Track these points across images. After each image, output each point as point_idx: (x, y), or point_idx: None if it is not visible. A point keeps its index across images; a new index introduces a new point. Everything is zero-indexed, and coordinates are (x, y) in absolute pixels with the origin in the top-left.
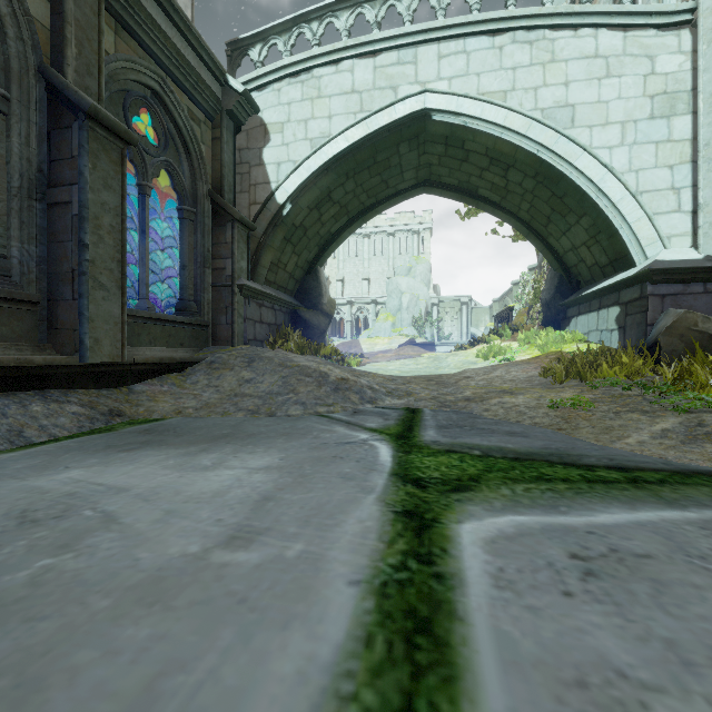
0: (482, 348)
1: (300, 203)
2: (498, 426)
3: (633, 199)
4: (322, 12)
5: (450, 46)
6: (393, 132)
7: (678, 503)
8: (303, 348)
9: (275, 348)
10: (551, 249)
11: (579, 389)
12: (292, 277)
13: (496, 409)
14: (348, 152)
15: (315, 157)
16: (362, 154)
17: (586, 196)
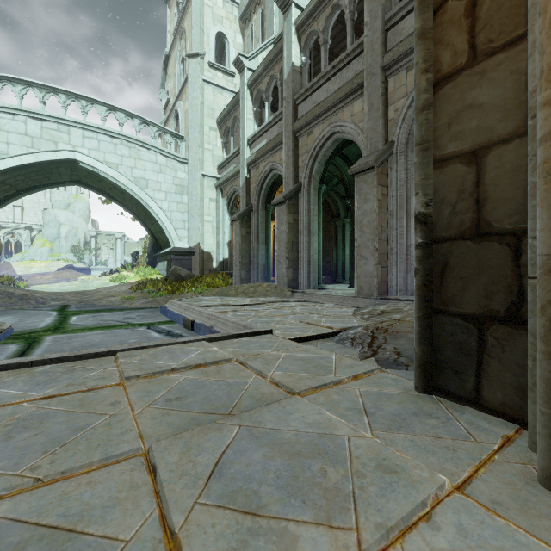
0: (114, 276)
1: None
2: (100, 306)
3: (170, 222)
4: (0, 77)
5: (89, 133)
6: (55, 164)
7: (123, 311)
8: None
9: None
10: (149, 229)
11: (138, 294)
12: None
13: (104, 302)
14: (23, 167)
15: None
16: (32, 169)
17: (154, 216)
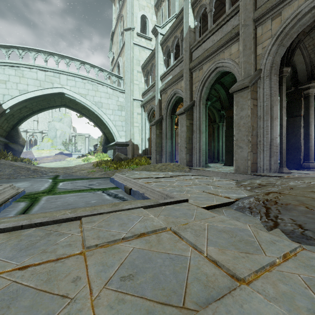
0: (84, 158)
1: (14, 109)
2: (76, 176)
3: (114, 127)
4: (24, 48)
5: (70, 77)
6: (52, 95)
7: (88, 180)
8: (16, 159)
9: (1, 159)
10: (103, 131)
11: (97, 169)
12: (5, 131)
13: (78, 173)
14: (35, 98)
15: (21, 96)
16: (40, 98)
17: (105, 124)
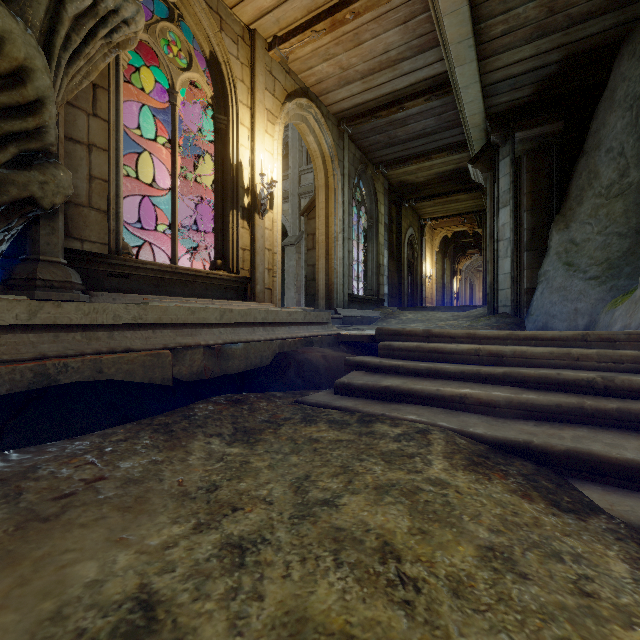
0: None
1: None
2: None
3: None
4: None
5: None
6: None
7: None
8: None
9: None
10: None
11: None
12: None
13: None
14: None
15: None
16: None
17: None
